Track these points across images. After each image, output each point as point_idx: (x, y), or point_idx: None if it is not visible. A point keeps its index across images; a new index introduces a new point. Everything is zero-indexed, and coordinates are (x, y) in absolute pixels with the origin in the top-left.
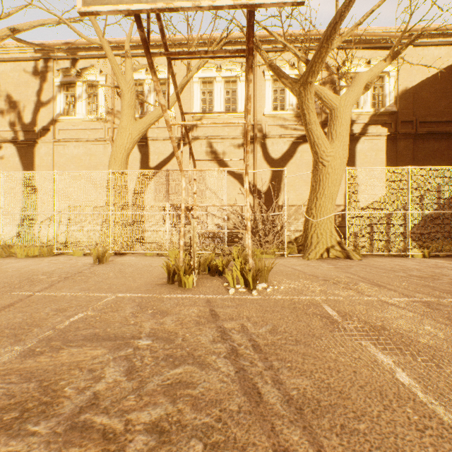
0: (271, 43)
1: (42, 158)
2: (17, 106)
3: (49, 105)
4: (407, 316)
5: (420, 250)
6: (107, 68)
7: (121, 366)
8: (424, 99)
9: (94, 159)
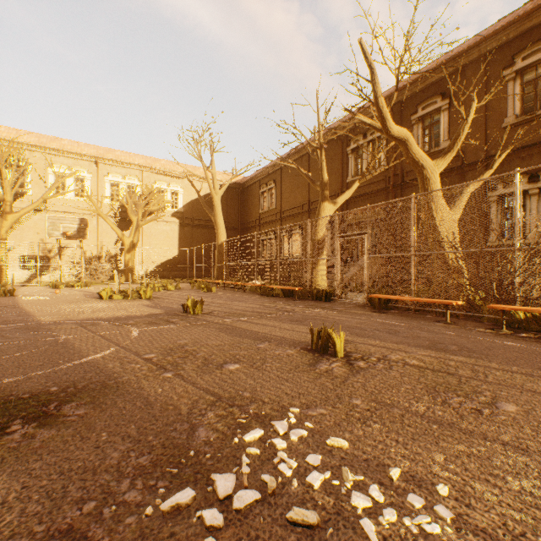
0: (109, 162)
1: None
2: None
3: None
4: None
5: (169, 280)
6: None
7: None
8: (198, 208)
9: None
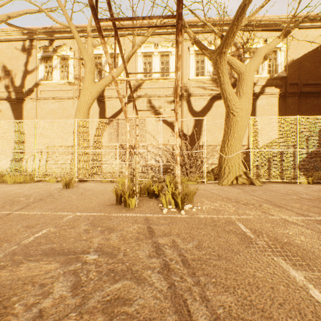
0: (194, 27)
1: (28, 111)
2: (10, 73)
3: (33, 73)
4: (307, 233)
5: (306, 178)
6: (75, 46)
7: (69, 280)
8: (306, 68)
9: (66, 112)
